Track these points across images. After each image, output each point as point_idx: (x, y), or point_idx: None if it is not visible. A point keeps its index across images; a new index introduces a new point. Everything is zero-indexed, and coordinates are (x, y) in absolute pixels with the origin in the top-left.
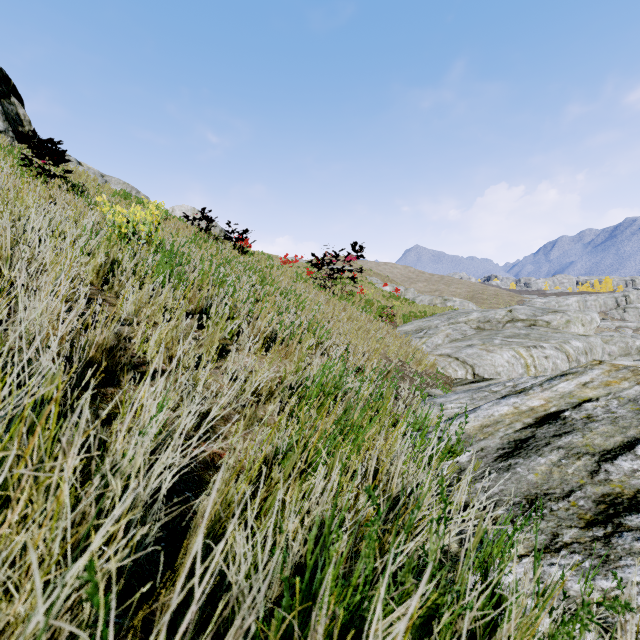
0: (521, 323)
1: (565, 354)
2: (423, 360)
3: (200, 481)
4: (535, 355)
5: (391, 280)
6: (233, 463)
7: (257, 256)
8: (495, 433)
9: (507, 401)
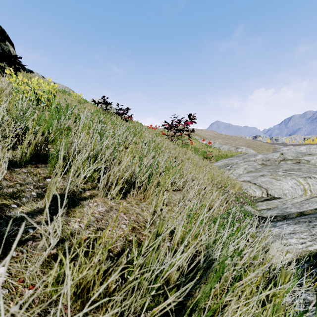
0: (290, 161)
1: None
2: (236, 185)
3: None
4: (310, 183)
5: (205, 138)
6: None
7: (133, 123)
8: None
9: None
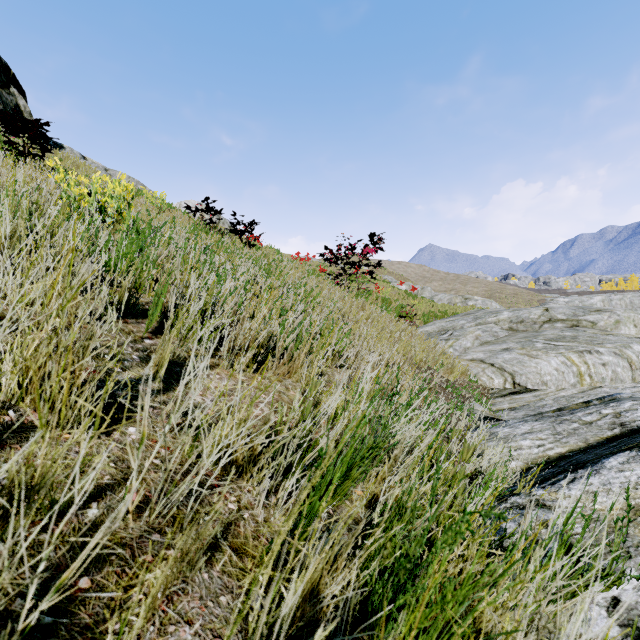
0: (561, 323)
1: (627, 361)
2: (455, 367)
3: None
4: (590, 362)
5: (406, 279)
6: None
7: (265, 250)
8: None
9: None
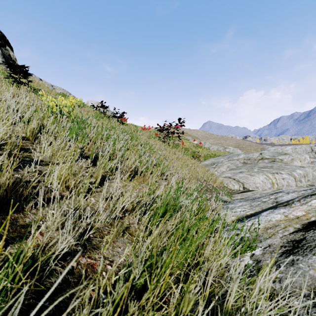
0: (267, 160)
1: (293, 177)
2: (217, 180)
3: (70, 298)
4: (277, 177)
5: (197, 138)
6: (85, 315)
7: (129, 125)
8: (276, 234)
9: (278, 211)
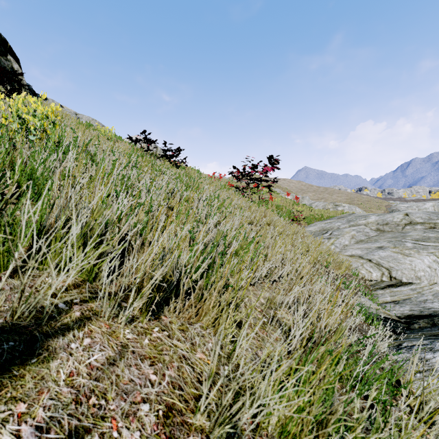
0: (420, 226)
1: None
2: (343, 264)
3: None
4: None
5: (289, 191)
6: None
7: (188, 170)
8: None
9: None
